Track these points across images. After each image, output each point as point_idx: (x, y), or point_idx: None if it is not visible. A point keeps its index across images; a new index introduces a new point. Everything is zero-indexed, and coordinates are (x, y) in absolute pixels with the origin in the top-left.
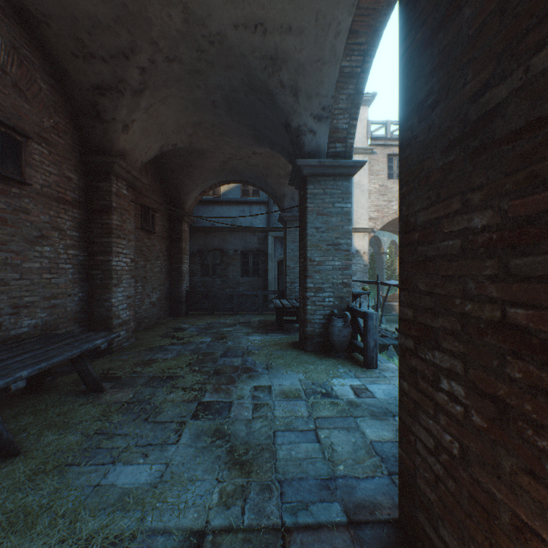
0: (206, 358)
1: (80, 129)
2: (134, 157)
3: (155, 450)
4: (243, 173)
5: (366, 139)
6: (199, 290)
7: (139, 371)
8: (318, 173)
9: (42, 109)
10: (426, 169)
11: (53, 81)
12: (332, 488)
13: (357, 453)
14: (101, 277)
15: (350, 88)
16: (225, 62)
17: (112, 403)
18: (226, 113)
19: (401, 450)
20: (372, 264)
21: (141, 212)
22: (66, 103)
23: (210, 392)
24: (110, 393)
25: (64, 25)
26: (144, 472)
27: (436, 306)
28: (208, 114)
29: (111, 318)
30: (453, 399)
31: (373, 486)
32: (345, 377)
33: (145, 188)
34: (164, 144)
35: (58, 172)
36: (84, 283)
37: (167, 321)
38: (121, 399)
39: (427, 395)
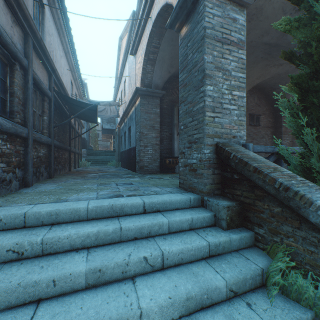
0: None
1: (272, 106)
2: None
3: None
4: None
5: None
6: None
7: None
8: None
9: (262, 107)
10: None
11: (265, 98)
12: None
13: None
14: None
15: None
16: None
17: None
18: None
19: None
20: None
21: None
22: (268, 101)
23: None
24: None
25: (267, 87)
26: None
27: None
28: None
29: None
30: None
31: None
32: None
33: None
34: None
35: (266, 120)
36: None
37: None
38: None
39: None
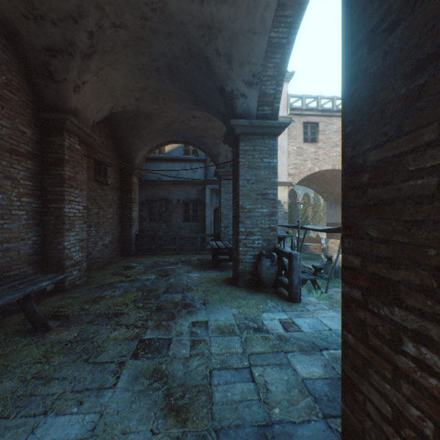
0: (150, 294)
1: (34, 88)
2: (85, 115)
3: (91, 396)
4: (184, 134)
5: (286, 110)
6: (147, 233)
7: (87, 308)
8: (249, 132)
9: None
10: (381, 102)
11: (5, 41)
12: (269, 437)
13: (291, 393)
14: (54, 223)
15: (277, 57)
16: (167, 30)
17: (56, 343)
18: (169, 79)
19: (344, 405)
20: (290, 212)
21: (95, 166)
22: (19, 62)
23: (151, 329)
24: (55, 332)
25: None
26: (76, 424)
27: (395, 256)
28: (153, 80)
29: (64, 259)
30: (424, 368)
31: (310, 433)
32: (273, 311)
33: (98, 145)
34: (114, 106)
35: (11, 126)
36: (38, 228)
37: (118, 260)
38: (65, 338)
39: (382, 354)
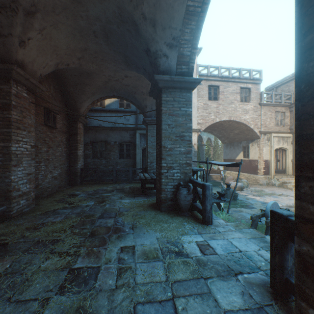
0: (87, 220)
1: None
2: (32, 69)
3: None
4: (119, 91)
5: (196, 76)
6: (91, 167)
7: (28, 235)
8: (170, 86)
9: None
10: None
11: None
12: None
13: None
14: (2, 159)
15: (193, 24)
16: None
17: None
18: (104, 42)
19: None
20: (198, 151)
21: (44, 113)
22: None
23: (82, 256)
24: None
25: None
26: None
27: None
28: (91, 42)
29: (11, 191)
30: None
31: None
32: (191, 233)
33: (47, 96)
34: (59, 63)
35: None
36: None
37: (66, 189)
38: None
39: None
